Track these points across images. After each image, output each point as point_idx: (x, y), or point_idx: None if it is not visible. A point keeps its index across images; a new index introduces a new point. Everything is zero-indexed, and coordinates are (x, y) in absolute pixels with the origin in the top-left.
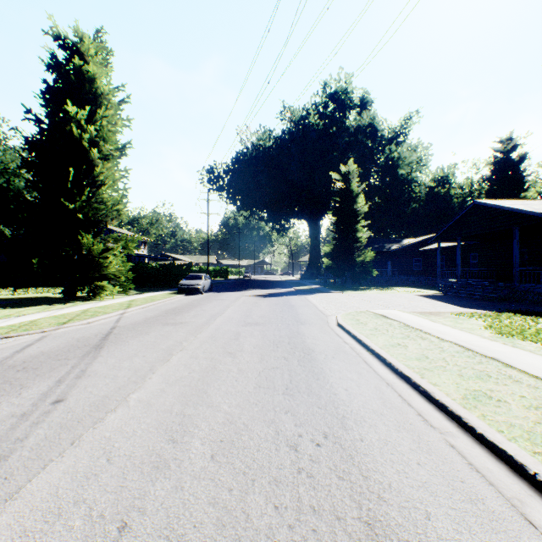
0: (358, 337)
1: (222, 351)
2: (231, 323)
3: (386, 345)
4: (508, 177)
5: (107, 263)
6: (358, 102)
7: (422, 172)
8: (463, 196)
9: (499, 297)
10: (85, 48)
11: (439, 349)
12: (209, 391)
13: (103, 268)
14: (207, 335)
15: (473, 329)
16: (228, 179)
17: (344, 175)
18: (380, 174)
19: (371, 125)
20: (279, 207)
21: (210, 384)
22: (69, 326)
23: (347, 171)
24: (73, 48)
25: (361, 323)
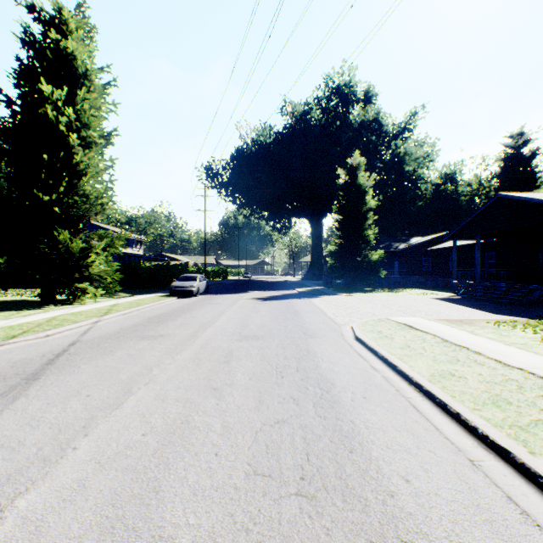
0: (391, 360)
1: (203, 386)
2: (223, 337)
3: (436, 377)
4: (519, 173)
5: (89, 263)
6: (362, 96)
7: (429, 168)
8: (471, 193)
9: (529, 301)
10: (65, 23)
11: (514, 383)
12: (164, 487)
13: (84, 268)
14: (189, 356)
15: (531, 346)
16: (227, 177)
17: (350, 169)
18: (385, 170)
19: (375, 120)
20: (280, 205)
21: (170, 466)
22: (18, 341)
23: (353, 165)
24: (50, 22)
25: (385, 336)
